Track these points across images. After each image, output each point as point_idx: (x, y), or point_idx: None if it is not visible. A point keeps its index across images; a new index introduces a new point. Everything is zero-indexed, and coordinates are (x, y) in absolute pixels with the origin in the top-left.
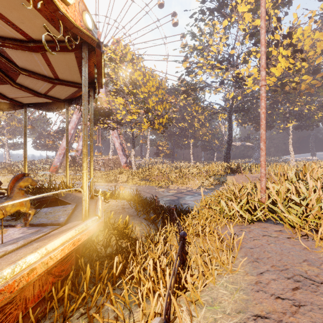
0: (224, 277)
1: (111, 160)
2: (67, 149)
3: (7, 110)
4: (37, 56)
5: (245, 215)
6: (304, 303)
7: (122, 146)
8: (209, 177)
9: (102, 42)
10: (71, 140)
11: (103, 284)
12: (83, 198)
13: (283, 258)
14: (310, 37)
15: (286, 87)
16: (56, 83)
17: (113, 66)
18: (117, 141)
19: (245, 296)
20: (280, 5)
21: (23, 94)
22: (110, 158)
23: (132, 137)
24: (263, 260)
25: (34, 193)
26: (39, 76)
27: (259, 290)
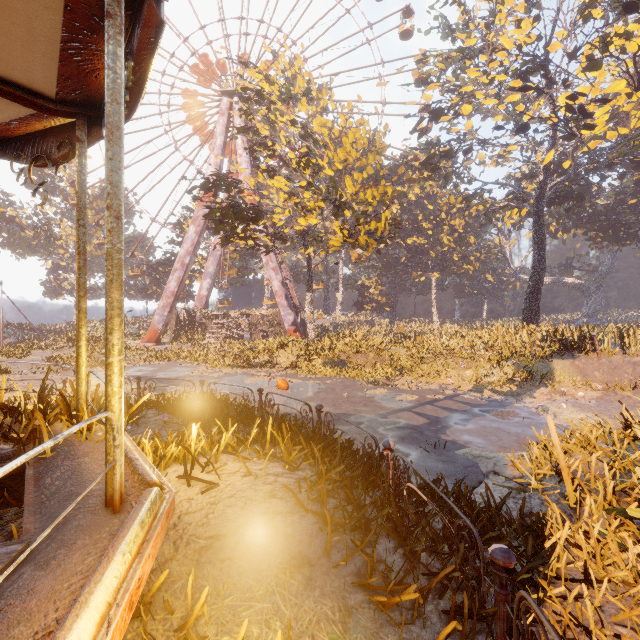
0: None
1: (265, 318)
2: (81, 281)
3: None
4: None
5: None
6: None
7: (286, 287)
8: (502, 363)
9: None
10: (185, 277)
11: None
12: None
13: None
14: None
15: None
16: None
17: (265, 110)
18: (276, 277)
19: None
20: None
21: None
22: (263, 314)
23: (308, 266)
24: None
25: None
26: None
27: None
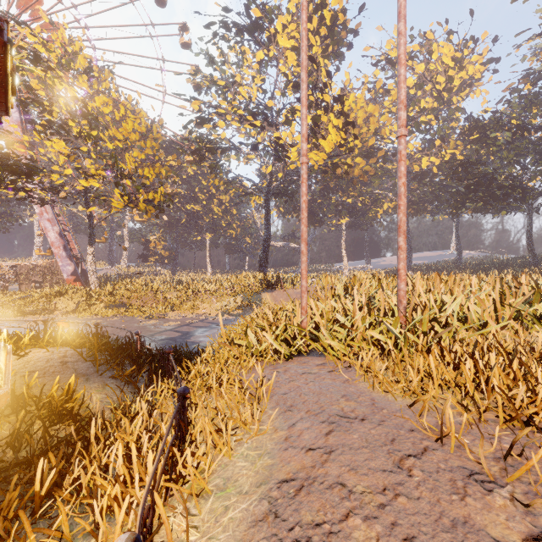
0: (245, 444)
1: (38, 269)
2: None
3: None
4: None
5: (281, 349)
6: (335, 447)
7: (65, 239)
8: (236, 297)
9: (7, 21)
10: None
11: (7, 521)
12: None
13: (321, 398)
14: (363, 109)
15: (338, 169)
16: None
17: (41, 71)
18: (52, 228)
19: (270, 461)
20: (331, 55)
21: None
22: (35, 264)
23: (90, 222)
24: (297, 407)
25: None
26: None
27: (289, 447)
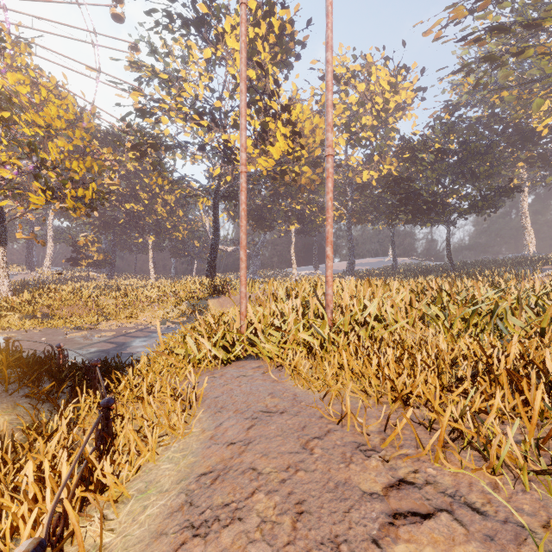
0: (172, 448)
1: None
2: None
3: None
4: None
5: (219, 355)
6: (254, 438)
7: None
8: (180, 303)
9: None
10: None
11: None
12: None
13: (250, 397)
14: (310, 120)
15: (287, 176)
16: None
17: None
18: None
19: (193, 459)
20: (280, 63)
21: None
22: None
23: (0, 219)
24: (227, 408)
25: None
26: None
27: (212, 444)
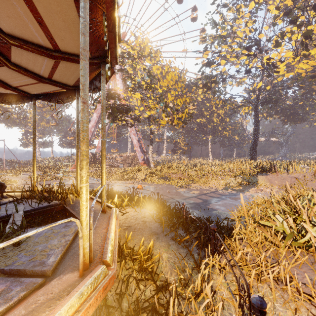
0: None
1: (129, 157)
2: (78, 146)
3: (16, 103)
4: (18, 2)
5: None
6: None
7: (140, 143)
8: (236, 177)
9: None
10: (92, 137)
11: None
12: (79, 234)
13: None
14: None
15: None
16: (57, 56)
17: (131, 61)
18: (135, 138)
19: None
20: None
21: (26, 80)
22: (128, 155)
23: (150, 133)
24: None
25: (40, 198)
26: (33, 46)
27: None
